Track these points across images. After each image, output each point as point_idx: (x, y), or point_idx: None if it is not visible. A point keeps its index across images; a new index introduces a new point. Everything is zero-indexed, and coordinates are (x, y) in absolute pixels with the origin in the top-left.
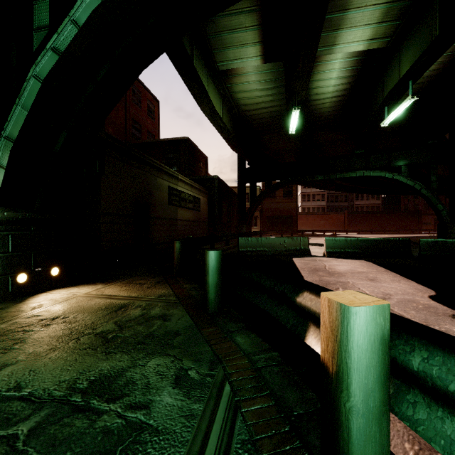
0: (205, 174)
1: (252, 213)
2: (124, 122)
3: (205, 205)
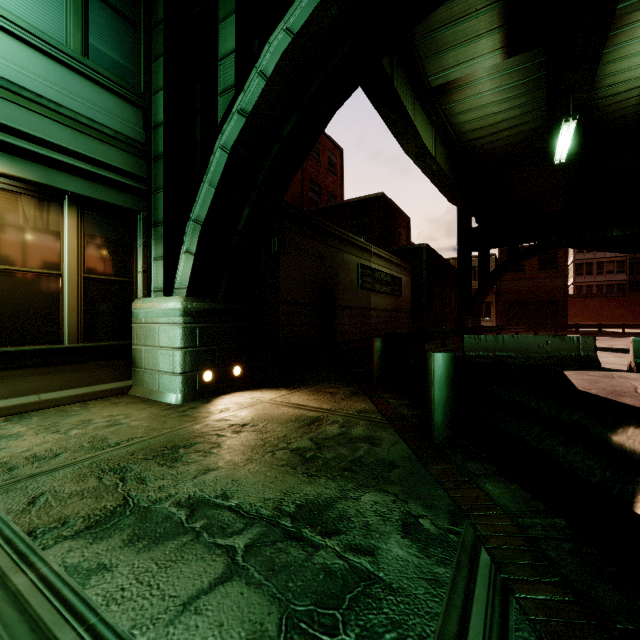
0: (406, 243)
1: (482, 298)
2: (300, 185)
3: (408, 288)
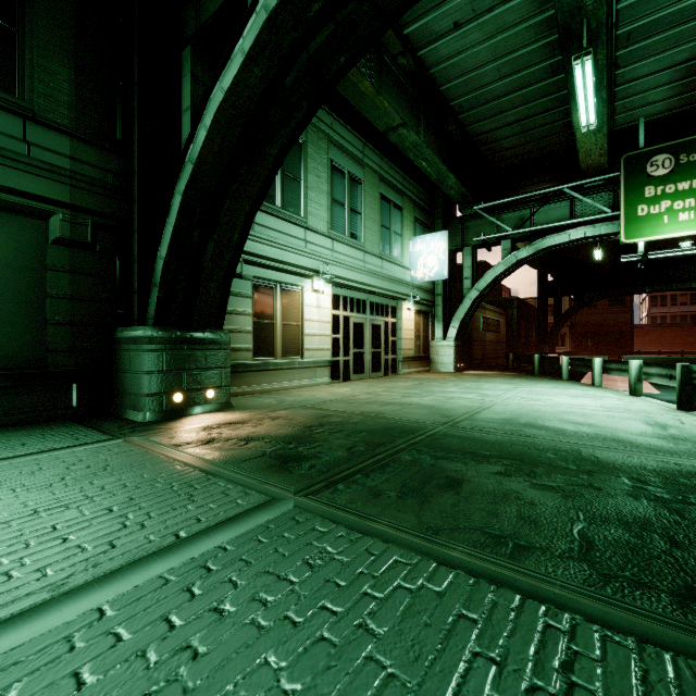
0: (498, 290)
1: (556, 332)
2: None
3: (504, 326)
